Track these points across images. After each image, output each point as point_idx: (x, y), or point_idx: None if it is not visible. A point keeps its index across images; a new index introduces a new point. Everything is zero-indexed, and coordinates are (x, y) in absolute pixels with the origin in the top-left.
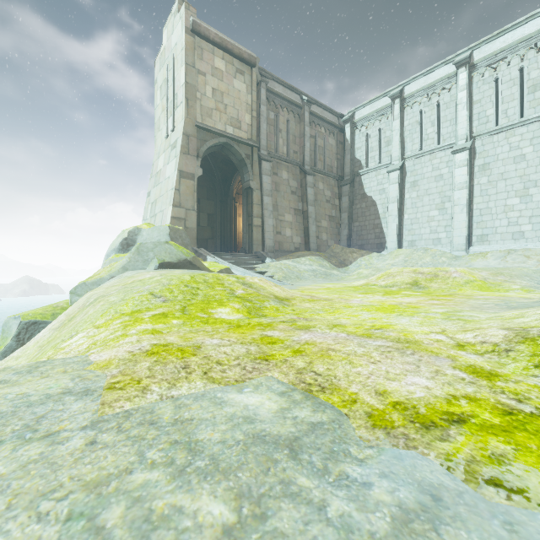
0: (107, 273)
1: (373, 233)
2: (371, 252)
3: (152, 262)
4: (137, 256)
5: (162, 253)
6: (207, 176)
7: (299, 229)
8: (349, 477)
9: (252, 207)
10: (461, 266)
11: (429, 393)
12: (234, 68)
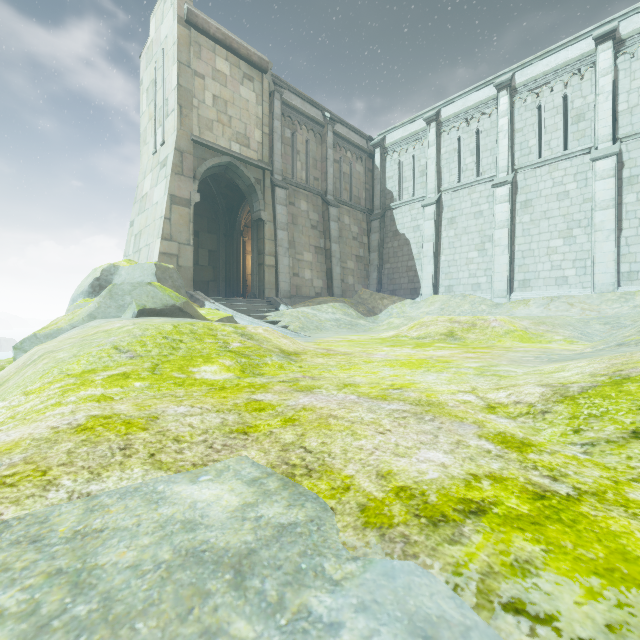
0: (67, 323)
1: (406, 276)
2: (404, 299)
3: (129, 309)
4: (108, 300)
5: (143, 297)
6: (207, 204)
7: (321, 270)
8: (312, 614)
9: (264, 242)
10: (501, 314)
11: (445, 473)
12: (240, 73)
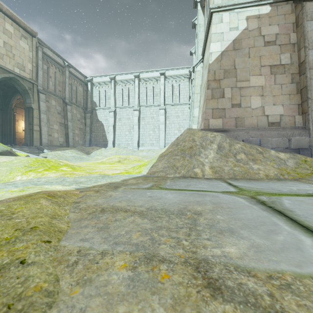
0: None
1: (102, 139)
2: (101, 148)
3: None
4: None
5: None
6: None
7: (63, 133)
8: (111, 176)
9: (33, 119)
10: (135, 155)
11: (119, 172)
12: (20, 33)
